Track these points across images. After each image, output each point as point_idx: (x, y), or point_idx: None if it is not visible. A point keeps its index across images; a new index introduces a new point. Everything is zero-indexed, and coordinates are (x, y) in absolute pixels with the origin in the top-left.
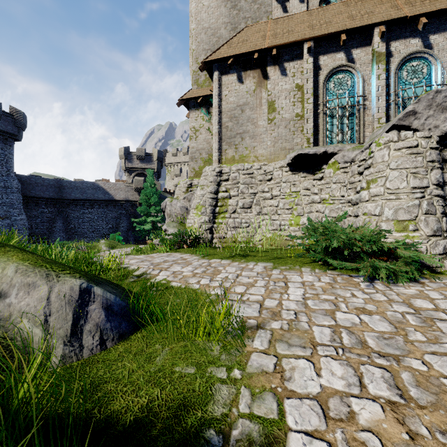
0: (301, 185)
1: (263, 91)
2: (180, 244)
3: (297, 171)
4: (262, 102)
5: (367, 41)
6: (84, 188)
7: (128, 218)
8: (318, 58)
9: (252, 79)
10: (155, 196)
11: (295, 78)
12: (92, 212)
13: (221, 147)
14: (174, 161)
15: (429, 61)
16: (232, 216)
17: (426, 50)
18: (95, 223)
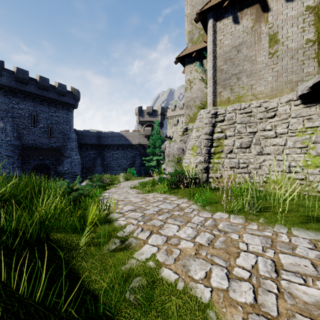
0: None
1: (263, 25)
2: (177, 184)
3: (314, 103)
4: (262, 37)
5: None
6: (113, 137)
7: (140, 157)
8: None
9: (249, 16)
10: (158, 140)
11: (304, 0)
12: (118, 153)
13: (215, 90)
14: (173, 115)
15: None
16: (228, 156)
17: None
18: (119, 161)
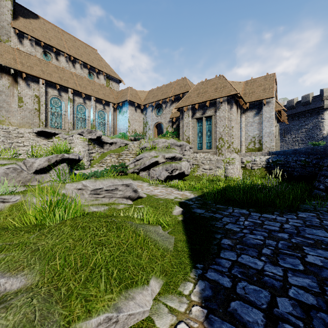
0: (42, 142)
1: (15, 89)
2: None
3: (39, 136)
4: (15, 95)
5: (66, 91)
6: None
7: None
8: (47, 88)
9: (7, 80)
10: None
11: (34, 91)
12: None
13: None
14: None
15: (85, 108)
16: None
17: (84, 104)
18: None
